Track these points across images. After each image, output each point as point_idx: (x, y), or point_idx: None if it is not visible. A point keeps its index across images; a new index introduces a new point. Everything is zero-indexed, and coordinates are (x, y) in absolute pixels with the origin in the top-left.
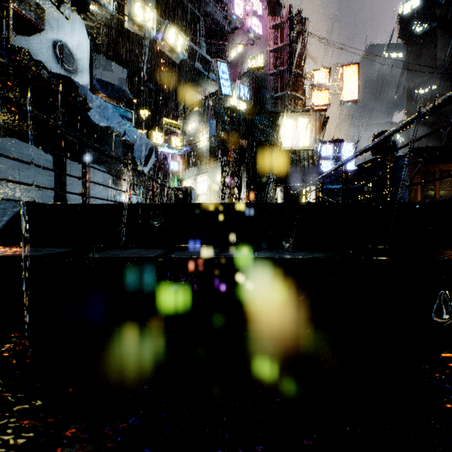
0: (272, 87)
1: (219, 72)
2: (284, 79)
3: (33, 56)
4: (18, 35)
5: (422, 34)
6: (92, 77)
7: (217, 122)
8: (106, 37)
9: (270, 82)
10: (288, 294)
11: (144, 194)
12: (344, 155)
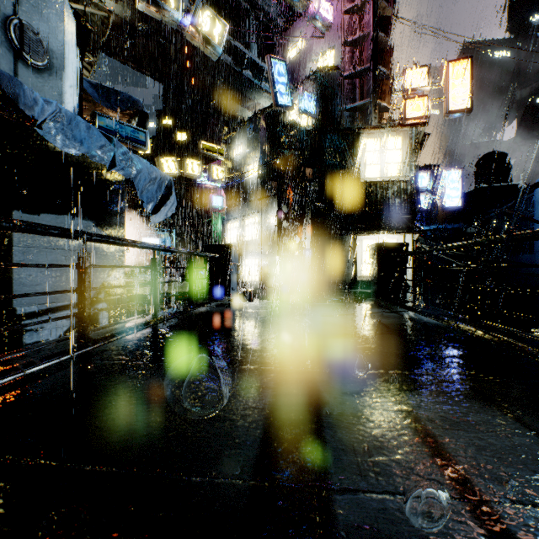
0: (347, 94)
1: (274, 74)
2: (364, 83)
3: None
4: None
5: None
6: (81, 79)
7: (271, 145)
8: (129, 39)
9: (345, 88)
10: None
11: (180, 237)
12: (446, 186)
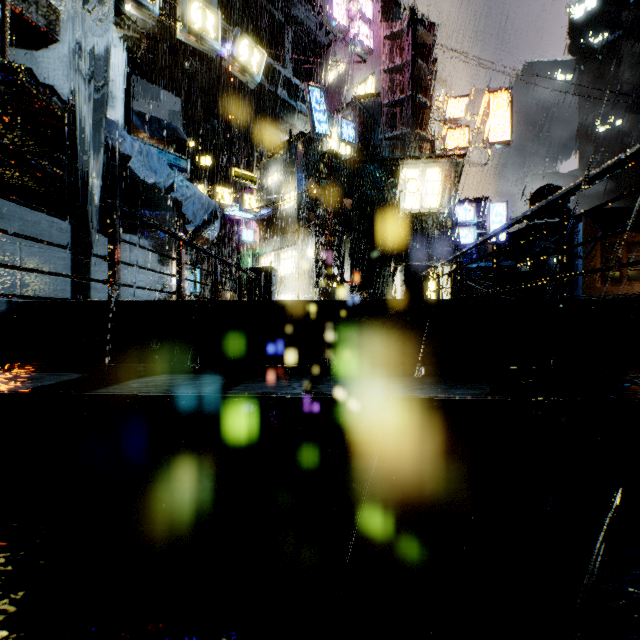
0: (387, 123)
1: (311, 102)
2: (404, 111)
3: (43, 78)
4: (21, 49)
5: (602, 48)
6: (129, 109)
7: (308, 173)
8: (152, 53)
9: (385, 117)
10: (423, 458)
11: (205, 276)
12: (490, 219)
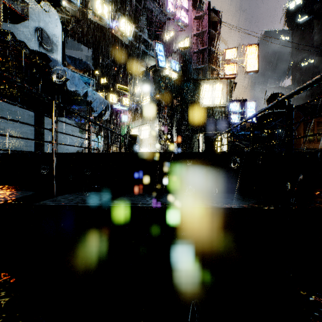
0: (195, 61)
1: (157, 50)
2: (204, 55)
3: (20, 38)
4: (9, 23)
5: (303, 23)
6: (64, 54)
7: (155, 87)
8: (76, 26)
9: (194, 58)
10: (218, 240)
11: (103, 138)
12: (247, 110)
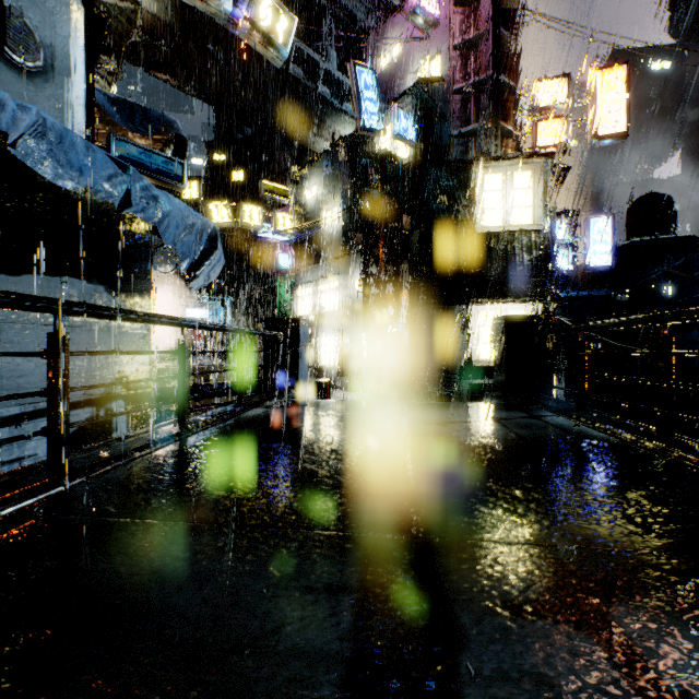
0: (458, 114)
1: (359, 86)
2: (481, 99)
3: None
4: None
5: None
6: (92, 89)
7: (355, 184)
8: (168, 46)
9: (455, 107)
10: None
11: (236, 308)
12: (591, 238)
